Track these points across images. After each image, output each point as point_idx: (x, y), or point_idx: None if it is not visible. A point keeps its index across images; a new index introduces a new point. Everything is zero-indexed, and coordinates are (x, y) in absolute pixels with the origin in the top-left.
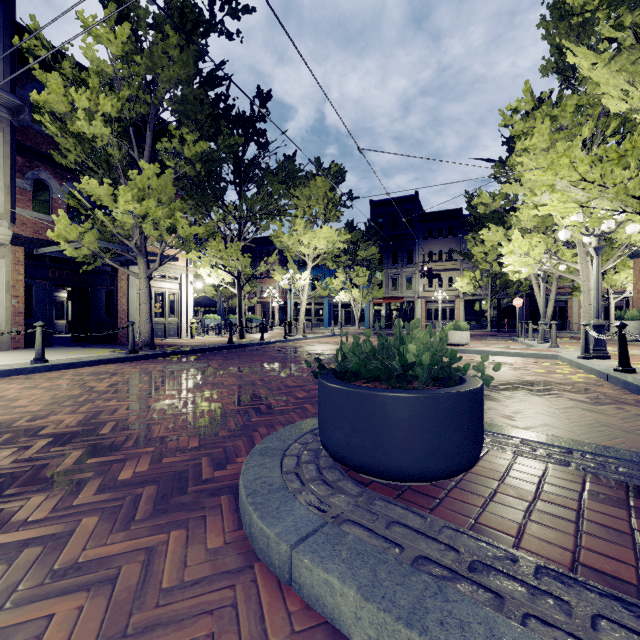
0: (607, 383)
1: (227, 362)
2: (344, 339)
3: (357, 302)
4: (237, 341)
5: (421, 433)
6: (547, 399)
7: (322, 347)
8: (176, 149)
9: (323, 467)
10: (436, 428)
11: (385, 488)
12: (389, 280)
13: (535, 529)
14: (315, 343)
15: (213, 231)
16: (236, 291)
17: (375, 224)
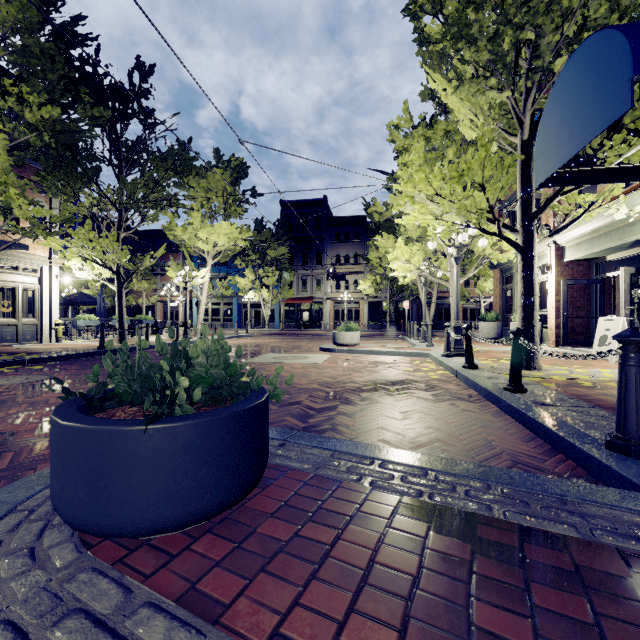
0: (456, 379)
1: (80, 372)
2: (245, 341)
3: (267, 302)
4: (115, 345)
5: (150, 475)
6: (398, 399)
7: None
8: (14, 110)
9: (54, 524)
10: (171, 467)
11: (120, 546)
12: (299, 281)
13: (269, 581)
14: None
15: (71, 216)
16: (115, 288)
17: (285, 224)
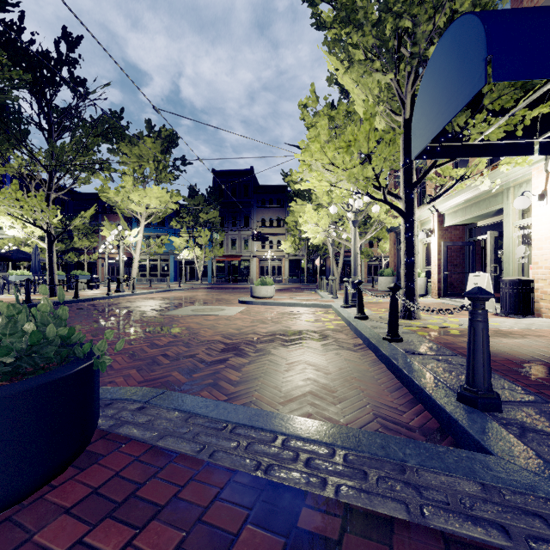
0: (348, 328)
1: None
2: (175, 294)
3: (200, 259)
4: None
5: None
6: (289, 349)
7: (141, 303)
8: None
9: None
10: None
11: None
12: (229, 241)
13: None
14: (139, 299)
15: None
16: (46, 245)
17: (216, 191)
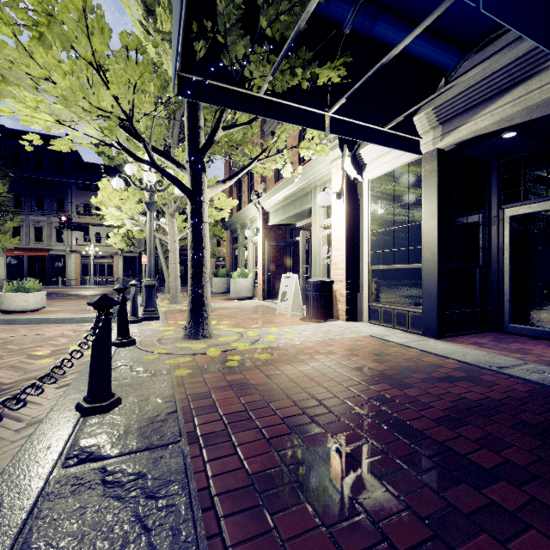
0: None
1: None
2: None
3: None
4: None
5: None
6: None
7: None
8: None
9: None
10: None
11: None
12: (31, 229)
13: None
14: None
15: None
16: None
17: (1, 155)
